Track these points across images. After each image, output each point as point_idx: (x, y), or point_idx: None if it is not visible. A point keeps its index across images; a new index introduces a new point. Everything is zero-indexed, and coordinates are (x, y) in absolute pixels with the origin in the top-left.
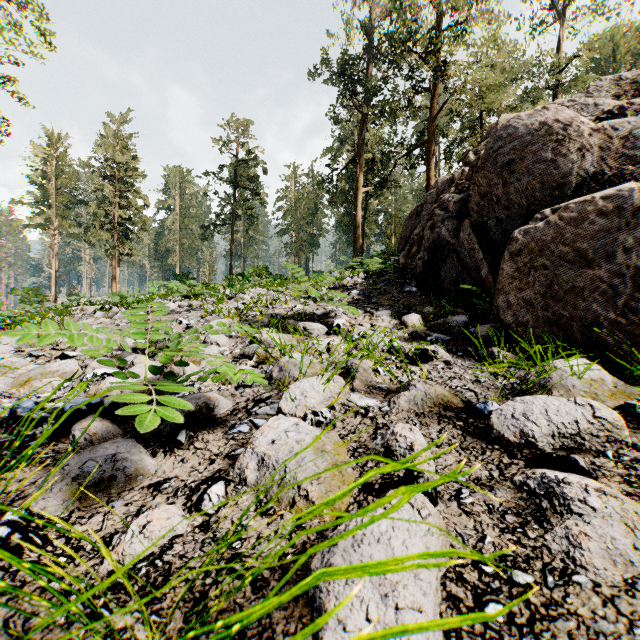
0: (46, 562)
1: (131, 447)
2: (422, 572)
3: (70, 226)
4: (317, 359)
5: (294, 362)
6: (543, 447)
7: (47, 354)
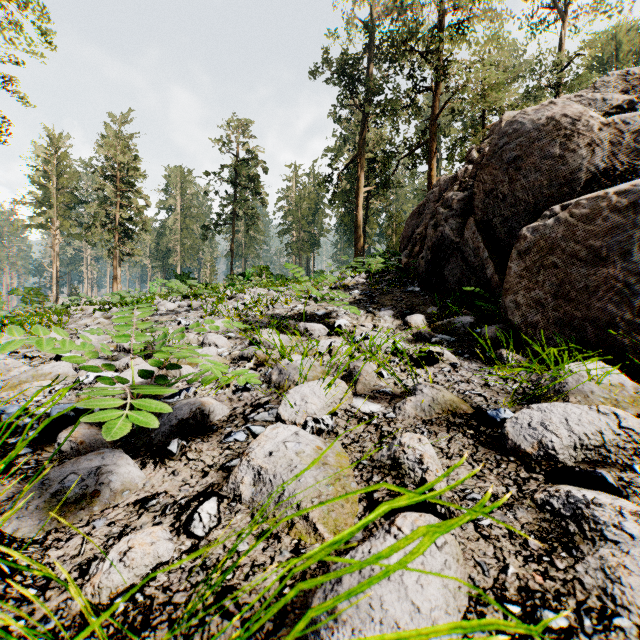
0: (13, 595)
1: (118, 458)
2: (441, 617)
3: (71, 226)
4: (318, 361)
5: (294, 365)
6: (564, 460)
7: (42, 355)
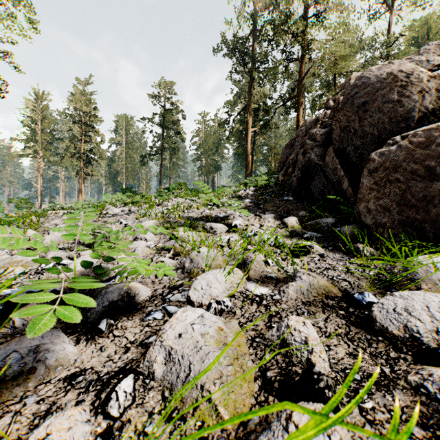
0: None
1: (55, 337)
2: None
3: (50, 155)
4: (220, 251)
5: (202, 255)
6: (427, 342)
7: None
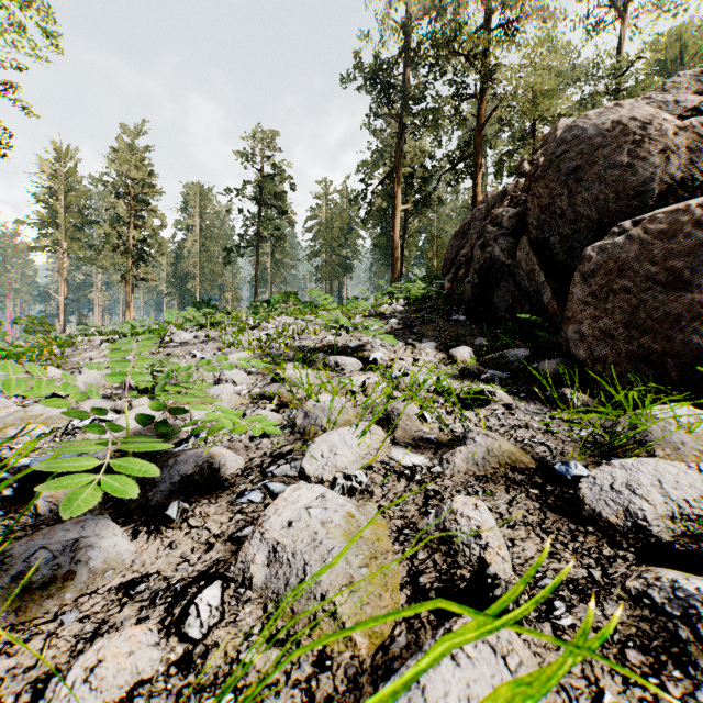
0: None
1: (101, 528)
2: None
3: (80, 249)
4: (350, 401)
5: (322, 406)
6: (659, 533)
7: None
